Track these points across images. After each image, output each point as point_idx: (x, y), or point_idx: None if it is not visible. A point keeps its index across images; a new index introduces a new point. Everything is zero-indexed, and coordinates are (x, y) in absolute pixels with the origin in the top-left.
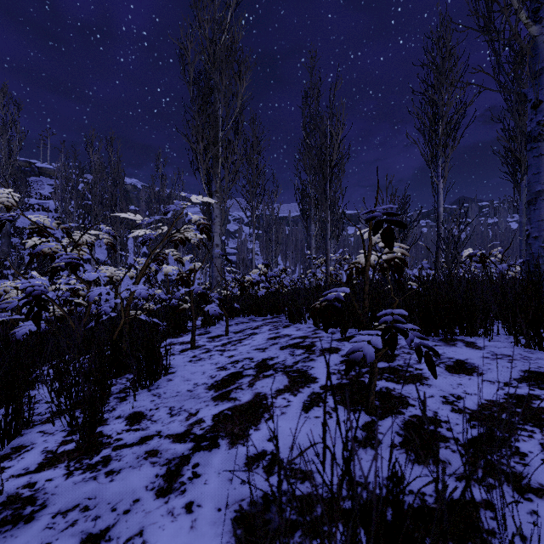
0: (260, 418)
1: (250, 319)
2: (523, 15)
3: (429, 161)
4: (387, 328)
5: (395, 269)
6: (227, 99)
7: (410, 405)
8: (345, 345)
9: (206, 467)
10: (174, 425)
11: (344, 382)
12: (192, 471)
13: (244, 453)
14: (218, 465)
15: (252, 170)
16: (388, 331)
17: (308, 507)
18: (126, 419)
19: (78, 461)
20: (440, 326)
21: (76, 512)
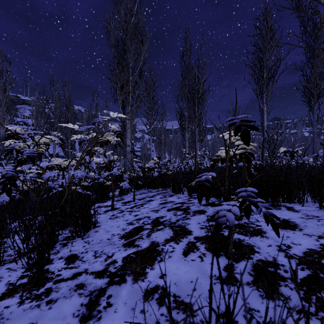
0: (154, 260)
1: (148, 190)
2: None
3: (258, 94)
4: (243, 201)
5: (245, 159)
6: (134, 56)
7: (255, 251)
8: (209, 208)
9: (117, 298)
10: (97, 264)
11: (210, 234)
12: (106, 301)
13: (143, 287)
14: (124, 296)
15: (150, 100)
16: (244, 203)
17: None
18: (65, 259)
19: (29, 291)
20: (270, 196)
21: None
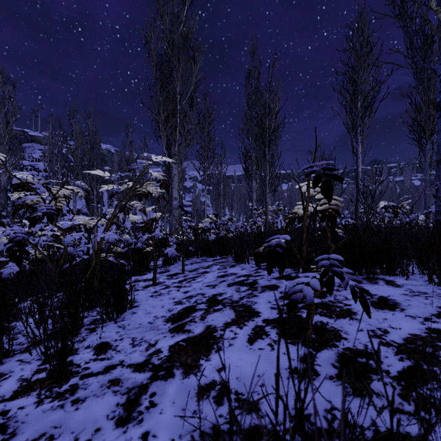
0: (210, 349)
1: (202, 259)
2: (433, 3)
3: (350, 129)
4: (324, 272)
5: (329, 218)
6: (183, 78)
7: (342, 338)
8: (283, 283)
9: (162, 397)
10: (135, 355)
11: (283, 316)
12: (149, 400)
13: (196, 383)
14: (172, 394)
15: (204, 137)
16: (326, 275)
17: (255, 438)
18: (94, 349)
19: (49, 389)
20: (364, 267)
21: (41, 440)
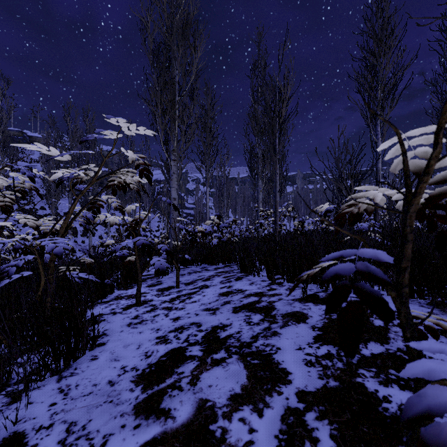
0: None
1: (203, 267)
2: None
3: (369, 120)
4: None
5: None
6: (183, 65)
7: None
8: (311, 309)
9: None
10: None
11: (332, 384)
12: None
13: None
14: None
15: (206, 133)
16: None
17: None
18: None
19: None
20: (426, 287)
21: None
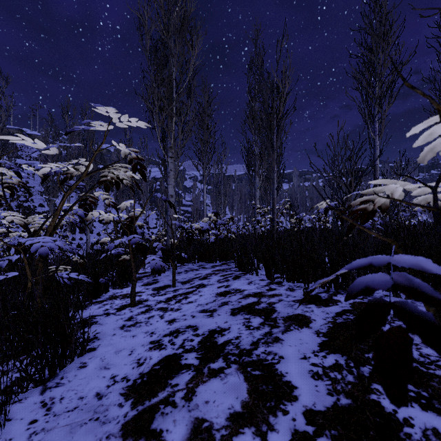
0: None
1: (200, 265)
2: None
3: (367, 117)
4: None
5: None
6: (180, 62)
7: None
8: (314, 311)
9: None
10: None
11: (344, 402)
12: None
13: None
14: None
15: (204, 130)
16: None
17: None
18: None
19: None
20: None
21: None
